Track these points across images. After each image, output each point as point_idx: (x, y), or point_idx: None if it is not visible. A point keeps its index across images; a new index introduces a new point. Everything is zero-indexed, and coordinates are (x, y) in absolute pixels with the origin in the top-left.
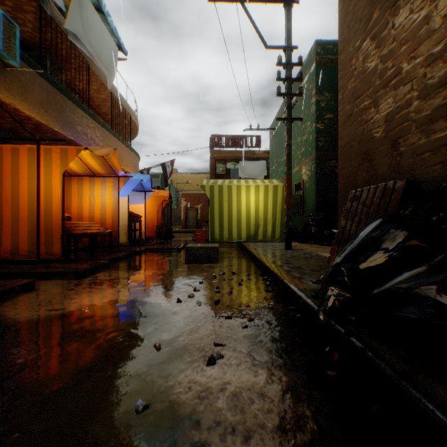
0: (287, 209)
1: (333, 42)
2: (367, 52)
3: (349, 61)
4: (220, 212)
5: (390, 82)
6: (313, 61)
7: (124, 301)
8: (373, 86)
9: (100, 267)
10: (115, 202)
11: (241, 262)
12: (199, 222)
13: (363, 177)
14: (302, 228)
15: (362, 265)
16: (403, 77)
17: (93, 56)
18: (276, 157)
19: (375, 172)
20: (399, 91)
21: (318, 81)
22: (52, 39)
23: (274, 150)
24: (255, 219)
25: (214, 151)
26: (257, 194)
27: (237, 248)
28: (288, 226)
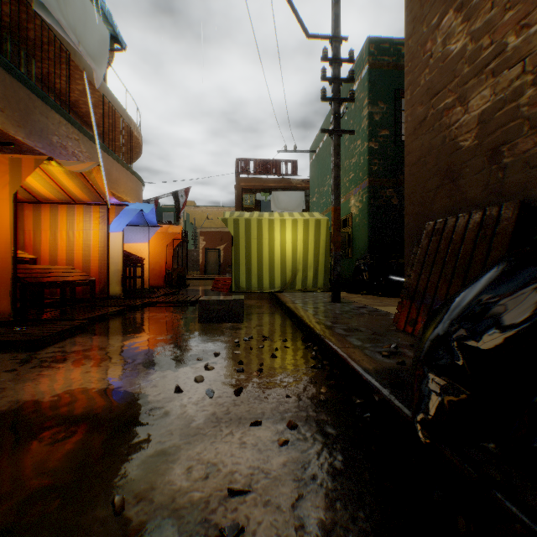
0: (334, 250)
1: (390, 41)
2: (449, 29)
3: (422, 47)
4: (247, 254)
5: (487, 66)
6: (365, 64)
7: (89, 392)
8: (459, 76)
9: (75, 330)
10: (104, 239)
11: (274, 321)
12: (222, 267)
13: (443, 204)
14: (350, 273)
15: (491, 340)
16: (508, 56)
17: (72, 38)
18: (318, 186)
19: (462, 196)
20: (501, 77)
21: (372, 88)
22: (11, 11)
23: (314, 177)
24: (293, 263)
25: (241, 178)
26: (294, 231)
27: (269, 300)
28: (336, 272)
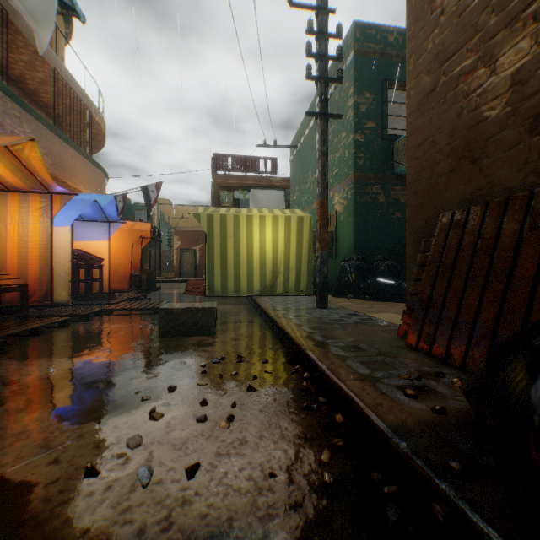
0: (321, 249)
1: (376, 27)
2: None
3: (430, 4)
4: (222, 254)
5: (526, 9)
6: (351, 50)
7: None
8: (482, 31)
9: None
10: (47, 234)
11: (253, 332)
12: (198, 268)
13: (460, 191)
14: (334, 275)
15: None
16: None
17: None
18: (299, 183)
19: (487, 180)
20: None
21: (357, 77)
22: None
23: (295, 175)
24: (273, 264)
25: (218, 175)
26: (275, 228)
27: (247, 305)
28: (323, 274)
